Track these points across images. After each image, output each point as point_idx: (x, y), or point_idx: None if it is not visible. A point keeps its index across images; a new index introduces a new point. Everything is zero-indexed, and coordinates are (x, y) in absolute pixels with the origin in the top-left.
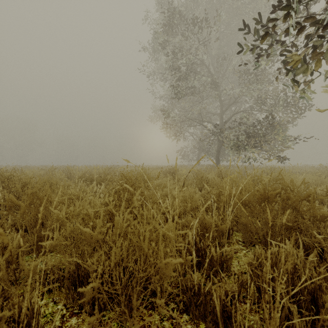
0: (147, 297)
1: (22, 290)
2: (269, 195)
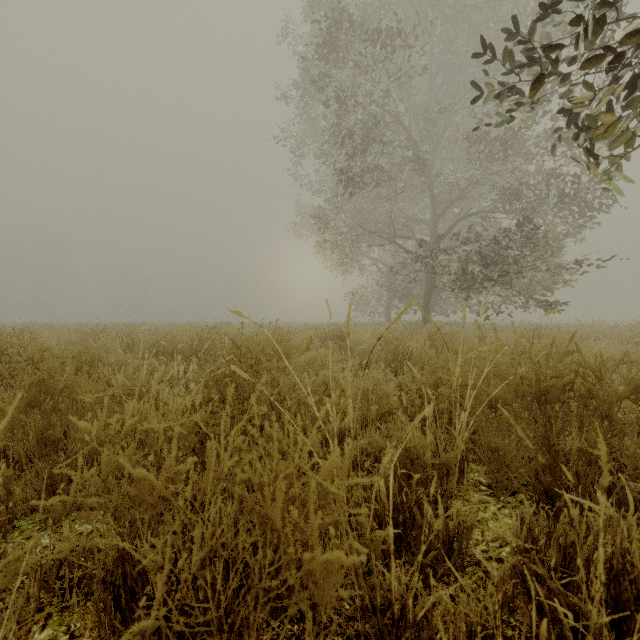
0: (283, 622)
1: (1, 604)
2: (549, 386)
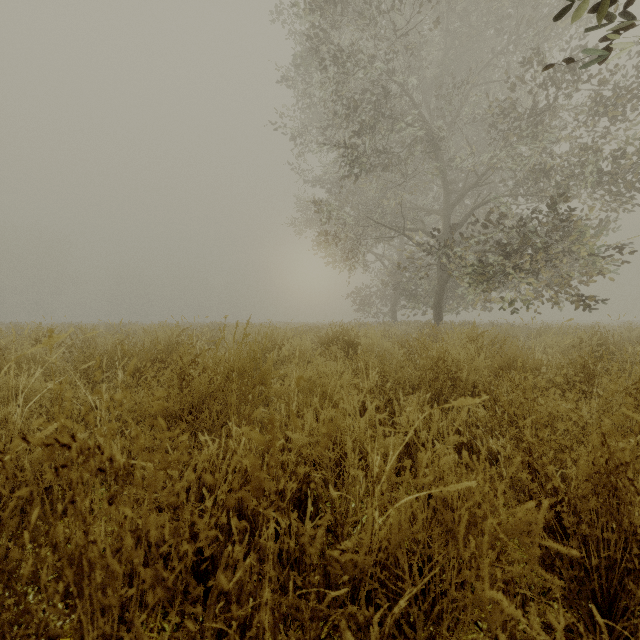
0: None
1: None
2: None
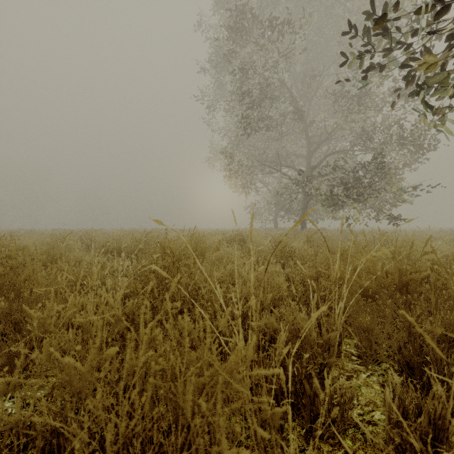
0: None
1: None
2: (410, 280)
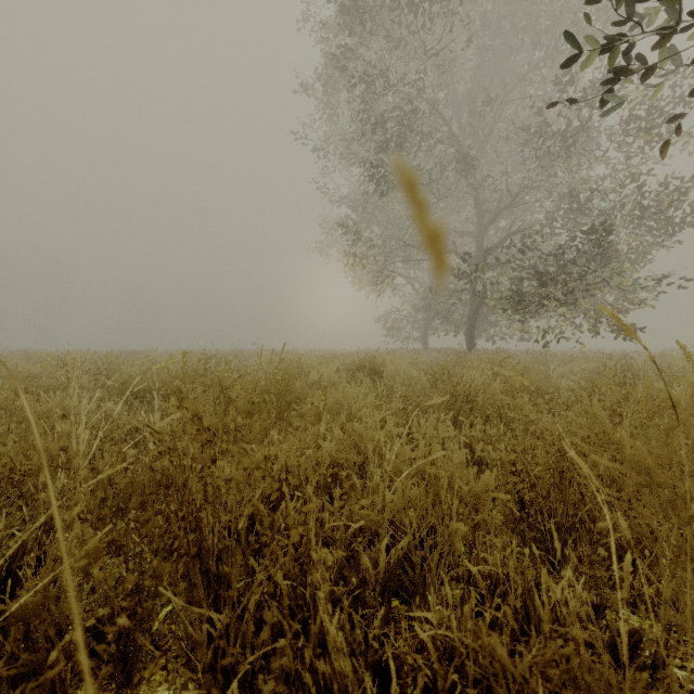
0: None
1: None
2: None
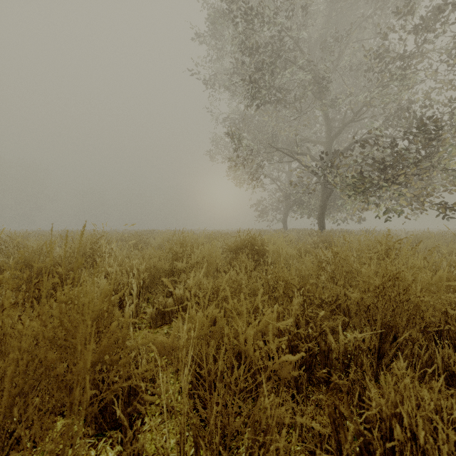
0: None
1: None
2: None
